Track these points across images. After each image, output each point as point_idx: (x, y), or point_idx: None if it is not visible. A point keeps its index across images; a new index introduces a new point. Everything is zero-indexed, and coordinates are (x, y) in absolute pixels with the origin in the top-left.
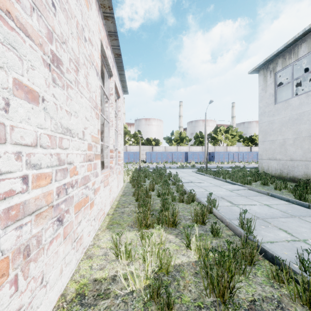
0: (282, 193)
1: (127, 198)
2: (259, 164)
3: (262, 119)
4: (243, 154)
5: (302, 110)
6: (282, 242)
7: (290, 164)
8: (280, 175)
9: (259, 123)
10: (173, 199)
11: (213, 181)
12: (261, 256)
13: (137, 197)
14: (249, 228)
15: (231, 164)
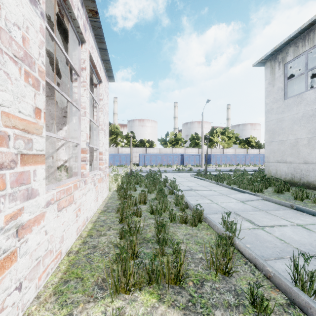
0: (306, 204)
1: (107, 218)
2: (266, 168)
3: (268, 117)
4: (240, 156)
5: None
6: None
7: (304, 167)
8: (291, 180)
9: (266, 121)
10: (172, 219)
11: (216, 188)
12: None
13: (121, 217)
14: None
15: (228, 167)
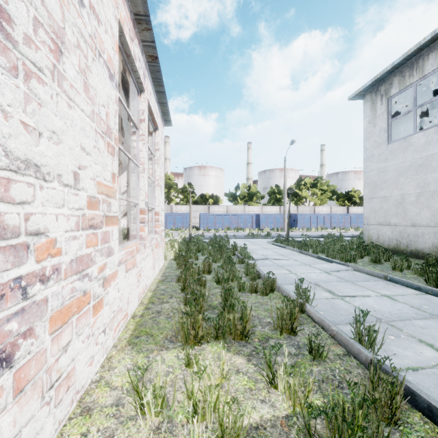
0: (404, 275)
1: (167, 287)
2: (365, 232)
3: (369, 166)
4: (337, 217)
5: (429, 152)
6: (432, 369)
7: (411, 231)
8: (396, 247)
9: (365, 171)
10: (241, 288)
11: (298, 257)
12: (405, 402)
13: (184, 285)
14: (372, 342)
15: (320, 232)
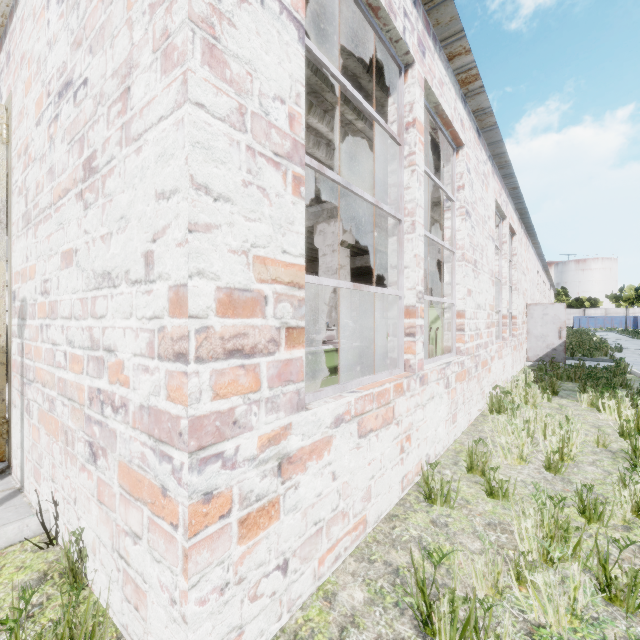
0: None
1: None
2: None
3: None
4: None
5: None
6: None
7: None
8: None
9: None
10: None
11: (612, 334)
12: None
13: None
14: None
15: None
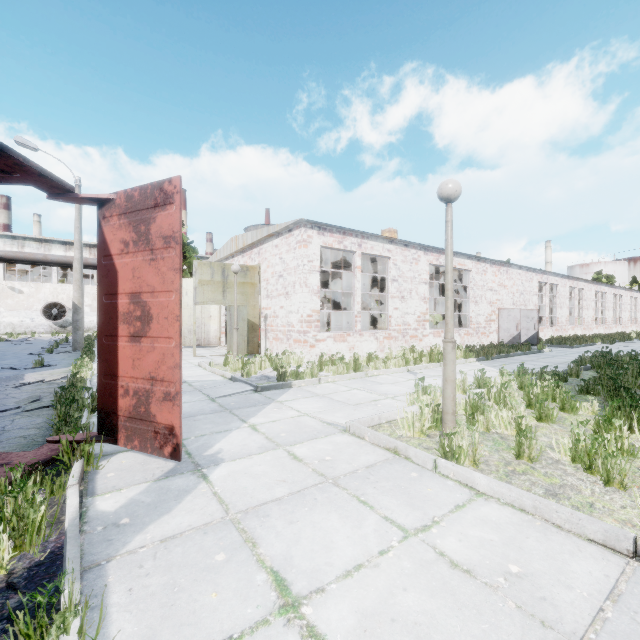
0: None
1: None
2: None
3: None
4: None
5: None
6: None
7: None
8: None
9: None
10: None
11: None
12: None
13: None
14: None
15: None
